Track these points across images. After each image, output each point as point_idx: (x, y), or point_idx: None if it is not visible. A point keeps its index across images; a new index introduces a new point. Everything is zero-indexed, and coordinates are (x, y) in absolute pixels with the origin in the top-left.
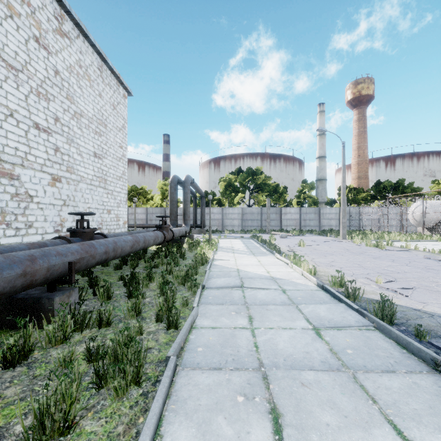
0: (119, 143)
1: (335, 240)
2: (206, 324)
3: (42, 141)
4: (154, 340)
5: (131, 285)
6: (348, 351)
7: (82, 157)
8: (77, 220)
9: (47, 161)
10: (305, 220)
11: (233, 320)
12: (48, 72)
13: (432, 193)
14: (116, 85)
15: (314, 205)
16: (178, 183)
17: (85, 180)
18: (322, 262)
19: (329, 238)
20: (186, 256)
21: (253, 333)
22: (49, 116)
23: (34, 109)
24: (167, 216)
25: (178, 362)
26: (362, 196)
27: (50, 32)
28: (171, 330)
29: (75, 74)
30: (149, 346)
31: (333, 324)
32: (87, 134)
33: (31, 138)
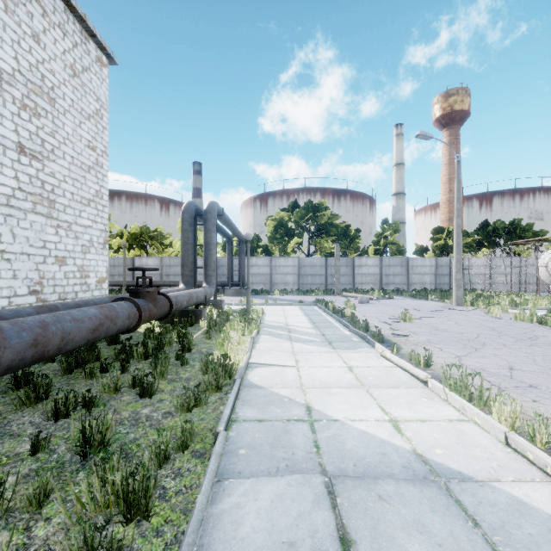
0: (87, 140)
1: (450, 308)
2: None
3: None
4: None
5: None
6: None
7: None
8: None
9: None
10: (388, 276)
11: None
12: None
13: None
14: (81, 35)
15: (399, 255)
16: (197, 216)
17: None
18: (492, 370)
19: (432, 302)
20: (194, 352)
21: None
22: None
23: None
24: (152, 269)
25: None
26: (467, 242)
27: None
28: None
29: None
30: None
31: None
32: None
33: None
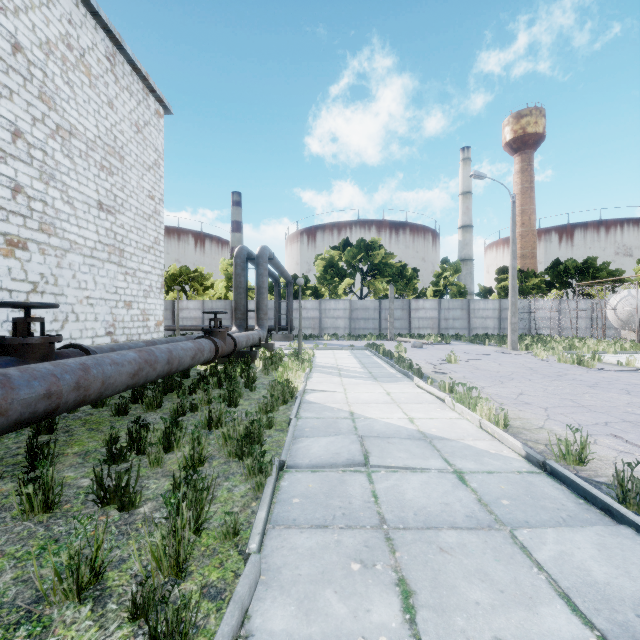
0: (148, 191)
1: (503, 352)
2: (279, 626)
3: None
4: None
5: (125, 460)
6: None
7: (73, 208)
8: (13, 318)
9: None
10: (447, 320)
11: (357, 605)
12: None
13: (637, 279)
14: (143, 92)
15: (460, 297)
16: (248, 259)
17: (79, 249)
18: (503, 395)
19: (488, 347)
20: (257, 383)
21: None
22: (0, 125)
23: None
24: (223, 312)
25: None
26: (534, 283)
27: None
28: None
29: (58, 59)
30: None
31: None
32: (83, 169)
33: None
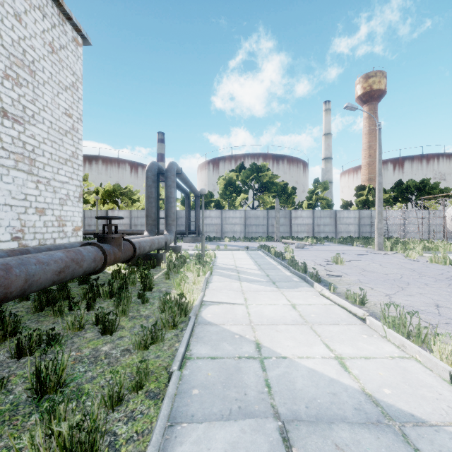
0: (65, 108)
1: (373, 252)
2: None
3: None
4: None
5: None
6: None
7: None
8: None
9: None
10: (319, 226)
11: None
12: None
13: None
14: (58, 17)
15: (328, 208)
16: (159, 174)
17: None
18: (420, 308)
19: (357, 248)
20: (154, 290)
21: None
22: None
23: None
24: (117, 217)
25: None
26: (385, 198)
27: None
28: None
29: None
30: None
31: None
32: None
33: None
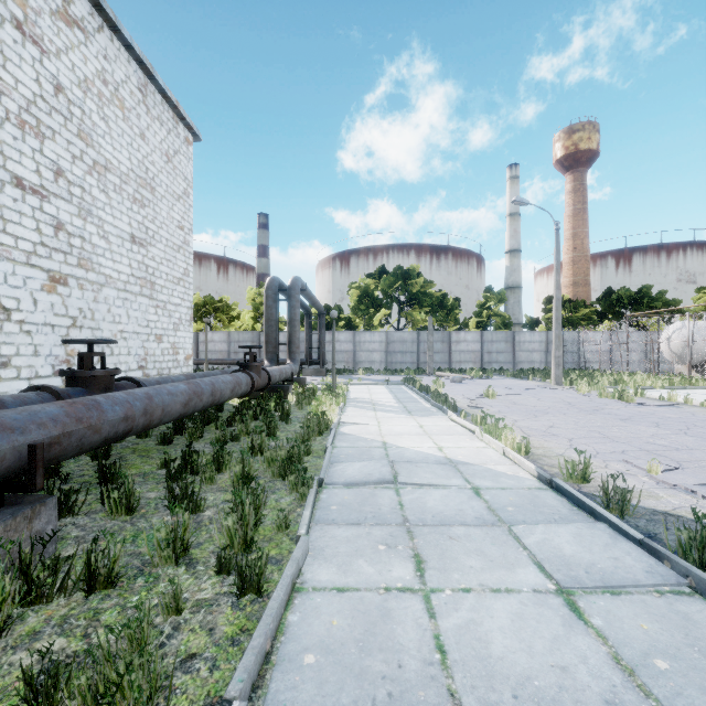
0: (178, 221)
1: (545, 387)
2: (325, 578)
3: (29, 210)
4: (204, 630)
5: (181, 479)
6: (657, 662)
7: (108, 242)
8: (80, 353)
9: (39, 247)
10: (490, 353)
11: (382, 568)
12: (42, 85)
13: (696, 309)
14: (173, 120)
15: (505, 328)
16: (279, 290)
17: (113, 283)
18: (534, 427)
19: (532, 382)
20: (291, 417)
21: (430, 604)
22: (44, 165)
23: (12, 150)
24: (258, 346)
25: (253, 705)
26: (584, 314)
27: (46, 15)
28: (247, 597)
29: (95, 95)
30: (192, 648)
31: (600, 580)
32: (117, 202)
33: (7, 203)
